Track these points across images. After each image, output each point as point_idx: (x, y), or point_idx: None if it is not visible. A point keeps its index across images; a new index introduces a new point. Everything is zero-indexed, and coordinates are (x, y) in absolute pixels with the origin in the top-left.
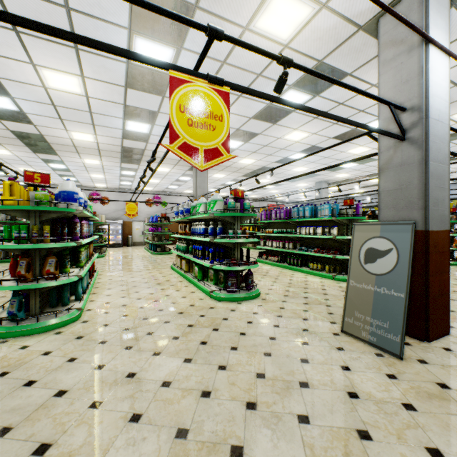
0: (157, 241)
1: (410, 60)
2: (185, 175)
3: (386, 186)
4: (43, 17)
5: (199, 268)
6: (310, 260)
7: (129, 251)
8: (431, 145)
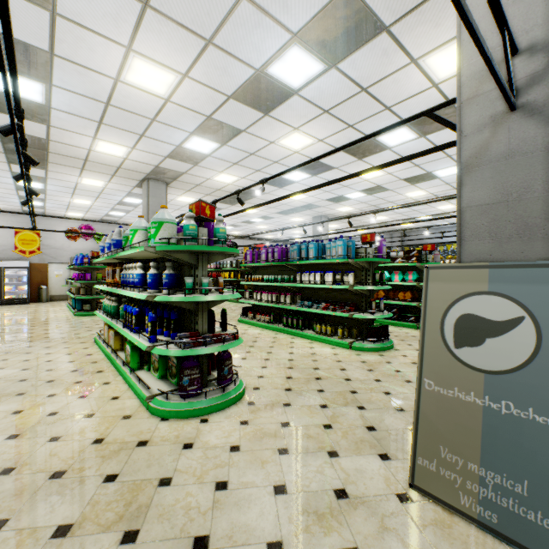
0: (84, 295)
1: None
2: (132, 195)
3: (476, 198)
4: None
5: (133, 347)
6: (315, 321)
7: (36, 311)
8: None
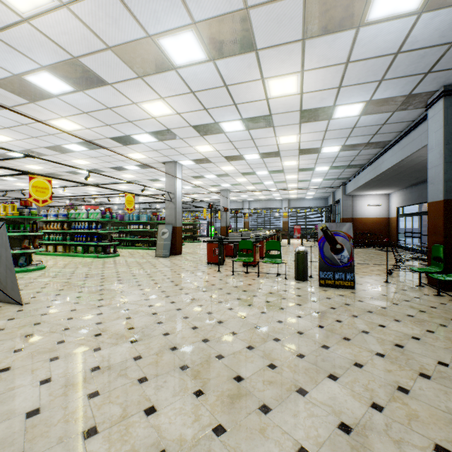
0: None
1: (173, 180)
2: (14, 177)
3: (167, 214)
4: (33, 132)
5: (83, 247)
6: (136, 243)
7: None
8: (177, 204)
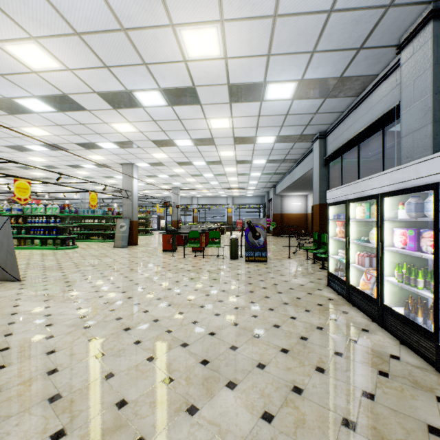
0: None
1: (130, 179)
2: None
3: (125, 209)
4: None
5: (40, 240)
6: (91, 236)
7: None
8: (134, 201)
